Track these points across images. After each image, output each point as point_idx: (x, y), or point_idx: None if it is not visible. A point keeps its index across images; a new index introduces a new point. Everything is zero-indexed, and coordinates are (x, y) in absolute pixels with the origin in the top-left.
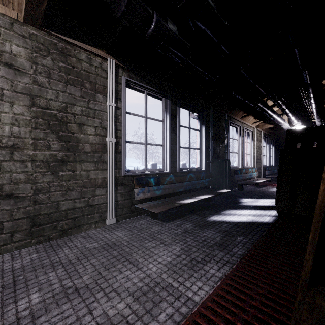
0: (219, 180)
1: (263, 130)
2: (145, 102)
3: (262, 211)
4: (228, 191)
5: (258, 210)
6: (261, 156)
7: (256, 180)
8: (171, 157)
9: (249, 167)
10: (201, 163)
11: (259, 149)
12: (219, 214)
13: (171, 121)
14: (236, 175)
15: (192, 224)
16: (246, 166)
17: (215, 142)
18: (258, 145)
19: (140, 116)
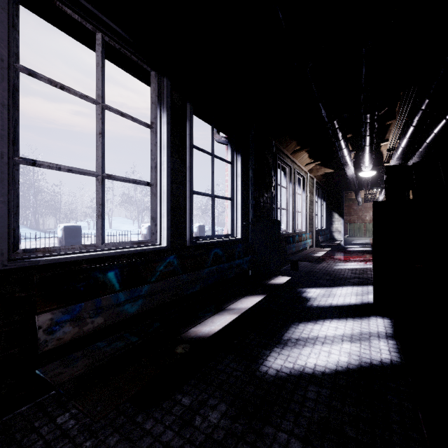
0: (265, 256)
1: (316, 177)
2: (98, 63)
3: (357, 322)
4: (287, 279)
5: (349, 321)
6: (314, 215)
7: (312, 251)
8: (172, 212)
9: (301, 232)
10: (235, 225)
11: (311, 204)
12: (282, 341)
13: (172, 130)
14: (288, 246)
15: (227, 404)
16: (297, 230)
17: (256, 189)
18: (310, 199)
19: (79, 94)
